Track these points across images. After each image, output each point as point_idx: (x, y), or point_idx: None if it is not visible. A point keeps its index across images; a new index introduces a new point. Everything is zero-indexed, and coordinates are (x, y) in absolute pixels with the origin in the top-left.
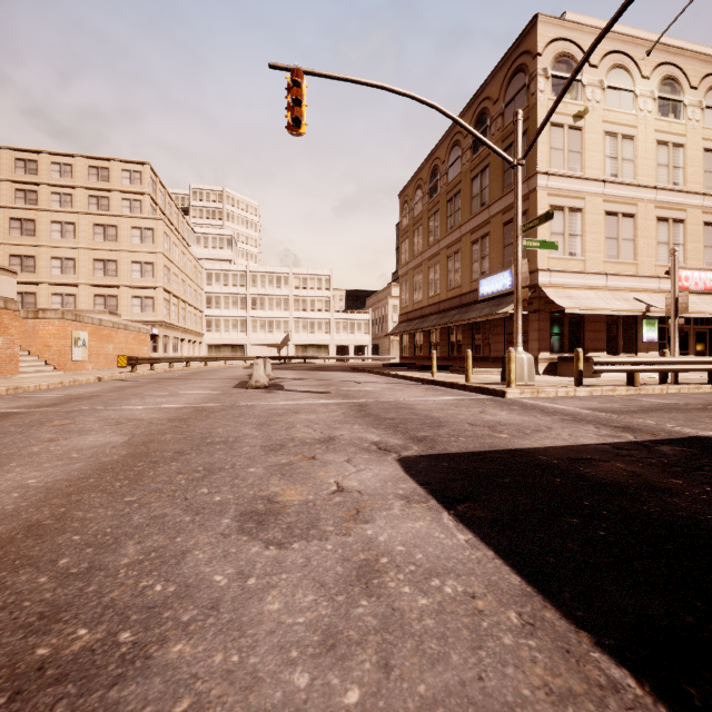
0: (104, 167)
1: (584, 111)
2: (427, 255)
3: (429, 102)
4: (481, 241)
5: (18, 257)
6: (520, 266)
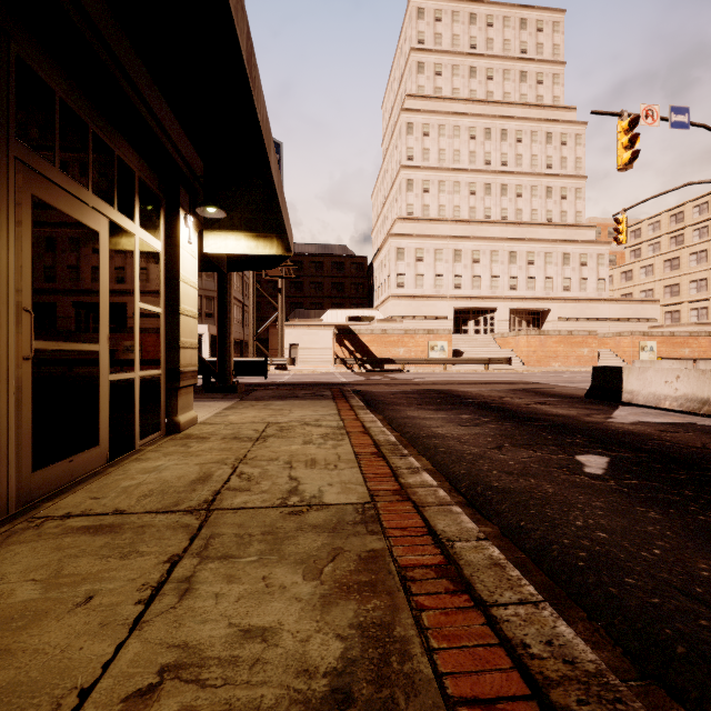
0: None
1: None
2: None
3: (700, 181)
4: None
5: (668, 287)
6: None
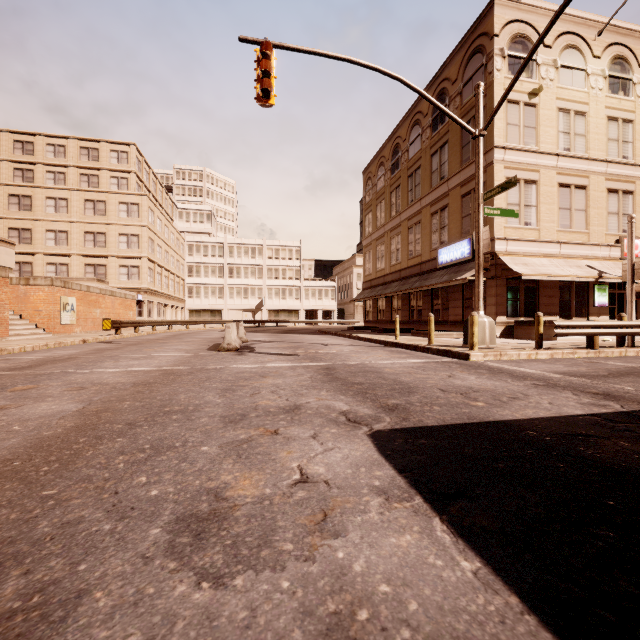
0: (94, 148)
1: (539, 89)
2: (389, 226)
3: (394, 75)
4: (440, 213)
5: (16, 230)
6: (481, 233)
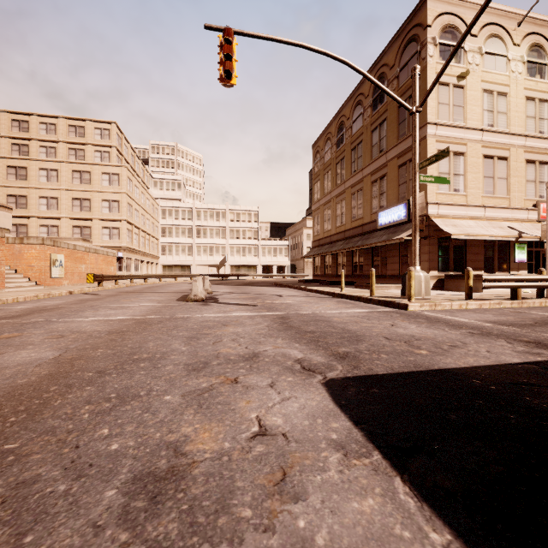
0: (80, 126)
1: (466, 73)
2: (335, 193)
3: (341, 59)
4: (379, 181)
5: (13, 196)
6: (417, 198)
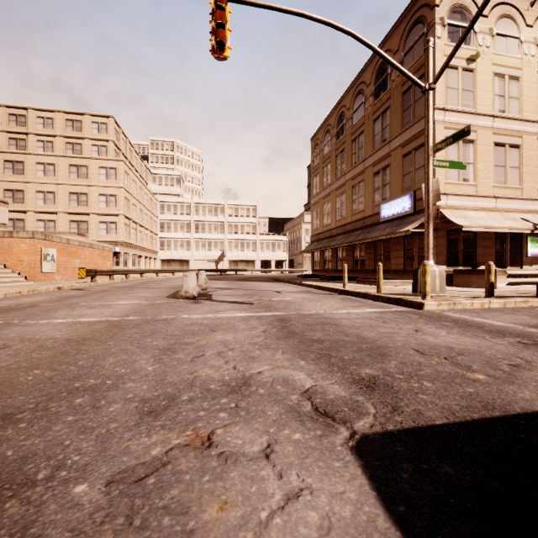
0: (77, 120)
1: (476, 55)
2: (335, 186)
3: (346, 29)
4: (382, 172)
5: (10, 191)
6: (431, 184)
